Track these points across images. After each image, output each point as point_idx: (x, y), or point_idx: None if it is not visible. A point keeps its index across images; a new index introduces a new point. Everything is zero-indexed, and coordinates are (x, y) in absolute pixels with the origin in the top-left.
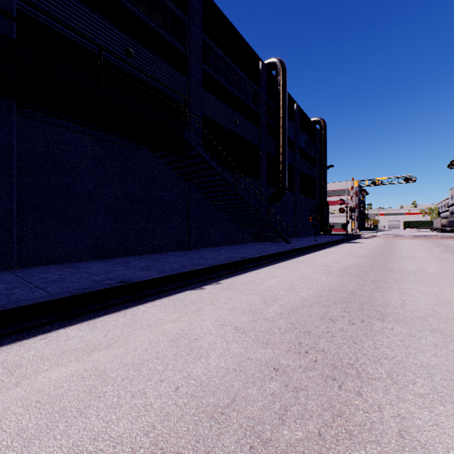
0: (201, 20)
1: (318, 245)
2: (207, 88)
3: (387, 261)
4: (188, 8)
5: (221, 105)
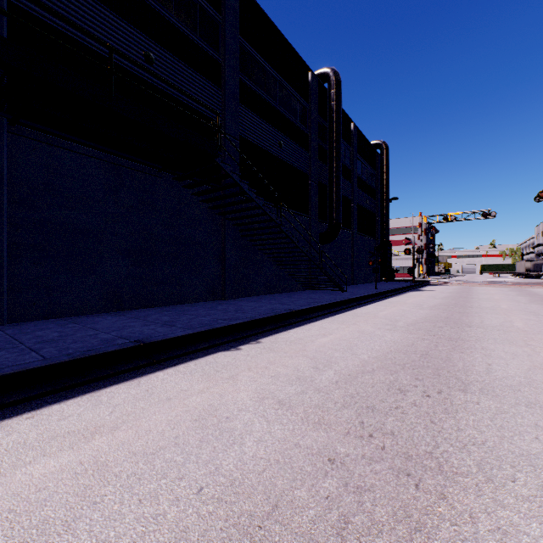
0: (237, 20)
1: (379, 294)
2: (245, 103)
3: (464, 313)
4: (222, 5)
5: (262, 124)
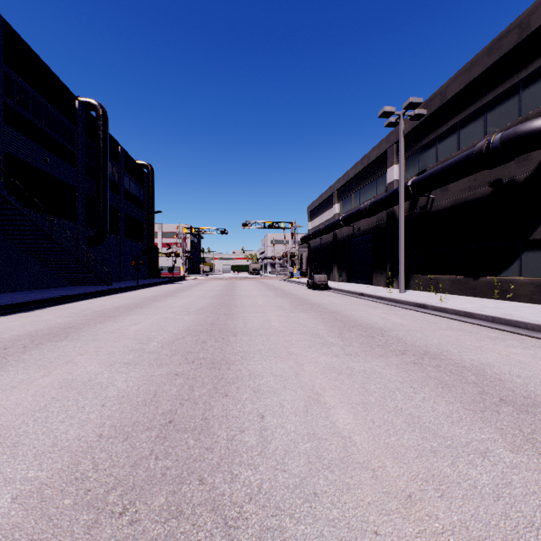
0: (2, 52)
1: (138, 286)
2: (9, 122)
3: (178, 292)
4: None
5: (28, 141)
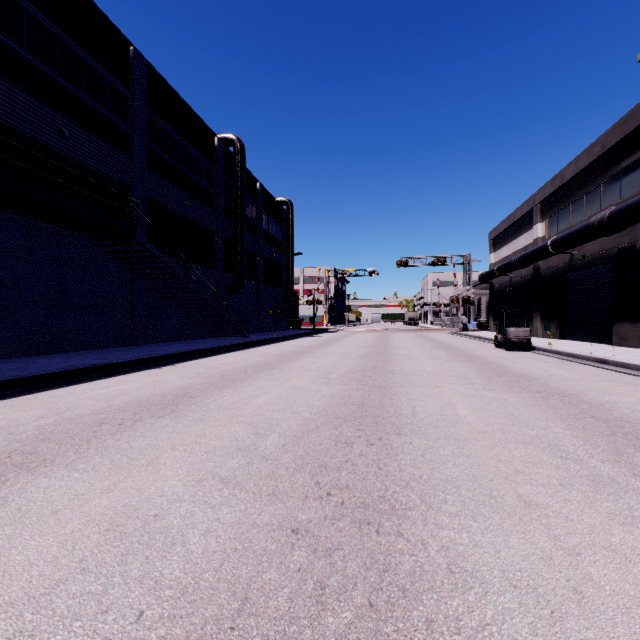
0: (146, 96)
1: (275, 339)
2: (153, 168)
3: (318, 348)
4: (131, 82)
5: (170, 186)
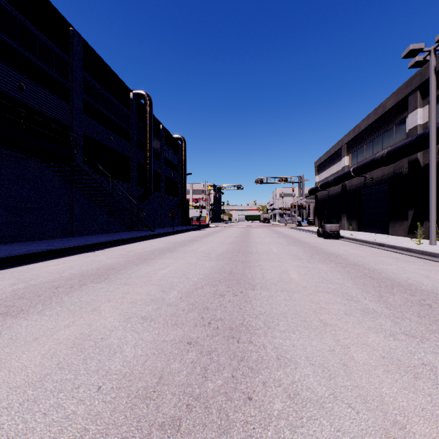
0: (82, 62)
1: (173, 232)
2: (87, 113)
3: (203, 238)
4: (71, 52)
5: (99, 126)
